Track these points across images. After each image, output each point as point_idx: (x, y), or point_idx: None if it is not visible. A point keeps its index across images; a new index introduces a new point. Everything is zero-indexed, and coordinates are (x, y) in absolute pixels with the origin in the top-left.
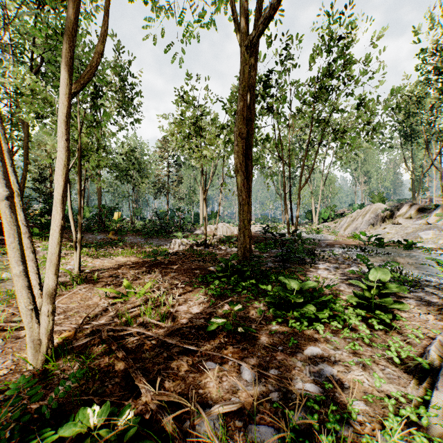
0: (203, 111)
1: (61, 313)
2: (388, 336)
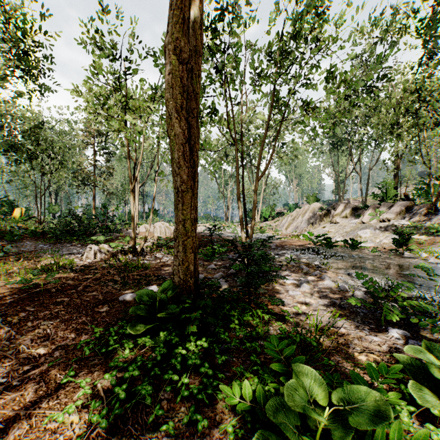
0: (129, 67)
1: None
2: None
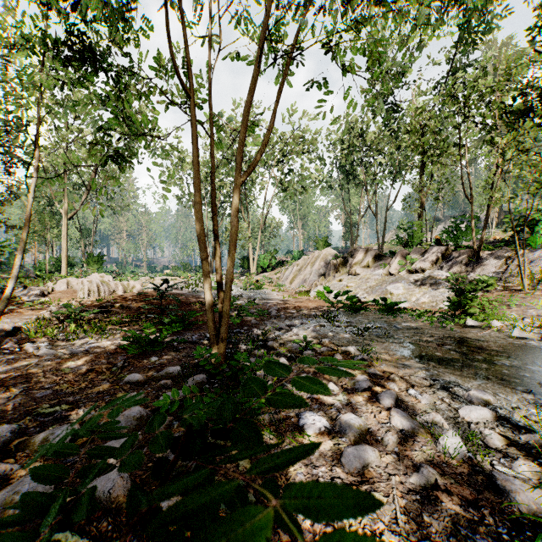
0: None
1: None
2: None
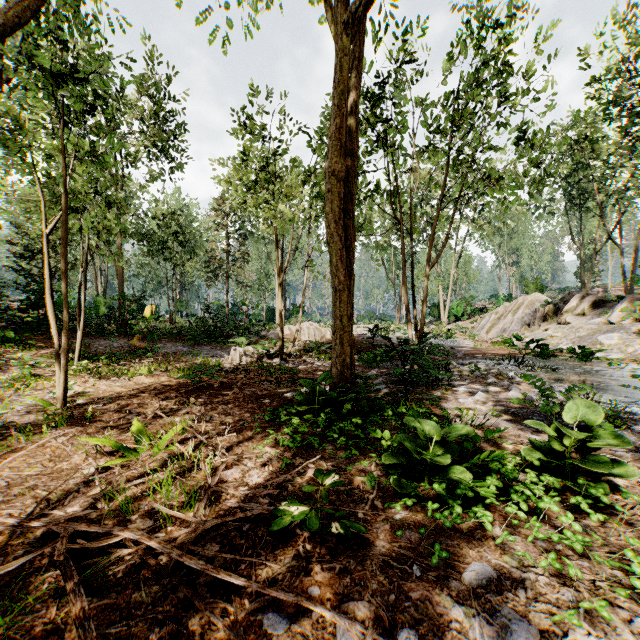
0: (278, 147)
1: (2, 491)
2: (609, 531)
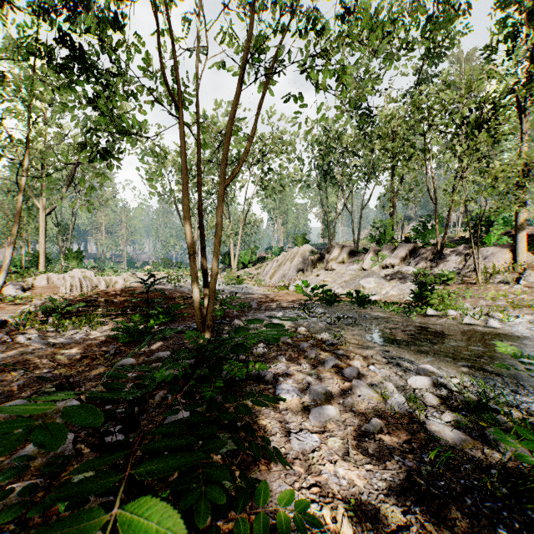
0: None
1: None
2: None
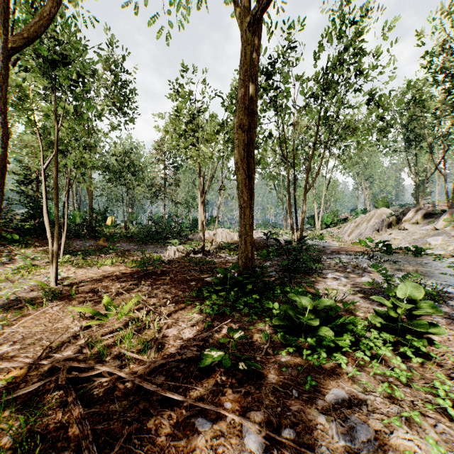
0: (201, 106)
1: (19, 341)
2: (426, 370)
